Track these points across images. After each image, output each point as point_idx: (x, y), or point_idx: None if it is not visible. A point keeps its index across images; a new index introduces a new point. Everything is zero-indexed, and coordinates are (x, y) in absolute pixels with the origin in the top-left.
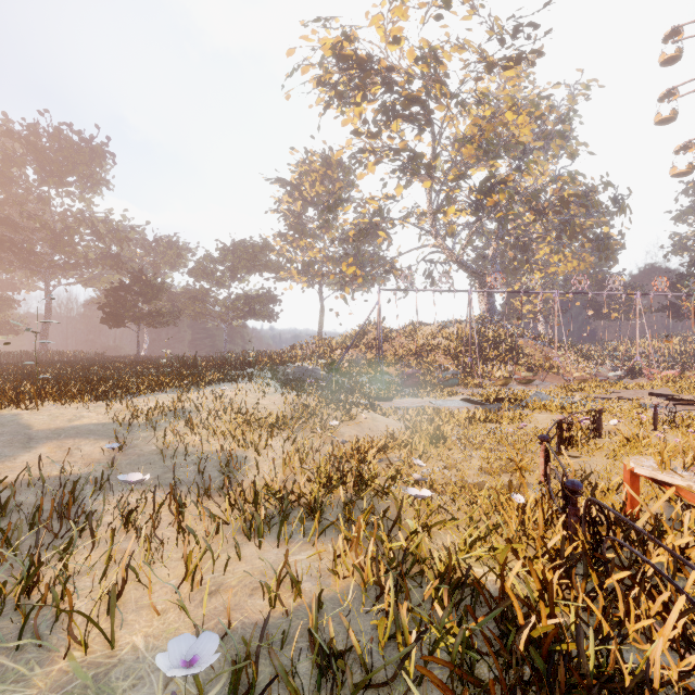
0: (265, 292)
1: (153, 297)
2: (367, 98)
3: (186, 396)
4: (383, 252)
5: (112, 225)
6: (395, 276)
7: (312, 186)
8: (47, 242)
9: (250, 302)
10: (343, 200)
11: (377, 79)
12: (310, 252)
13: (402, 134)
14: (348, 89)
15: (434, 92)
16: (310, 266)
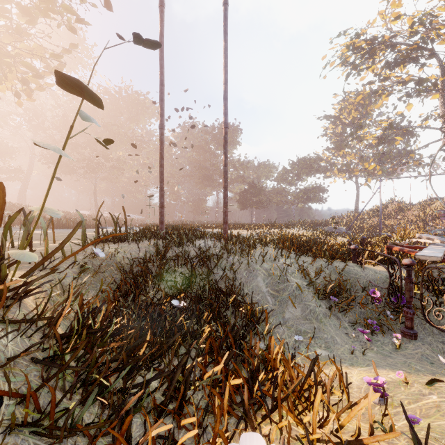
0: (317, 186)
1: (258, 194)
2: (374, 63)
3: (270, 230)
4: (410, 147)
5: (241, 162)
6: (412, 165)
7: (348, 114)
8: (217, 174)
9: (307, 193)
10: (361, 126)
11: (383, 46)
12: (347, 157)
13: (407, 71)
14: (361, 61)
15: (432, 37)
16: (346, 166)
